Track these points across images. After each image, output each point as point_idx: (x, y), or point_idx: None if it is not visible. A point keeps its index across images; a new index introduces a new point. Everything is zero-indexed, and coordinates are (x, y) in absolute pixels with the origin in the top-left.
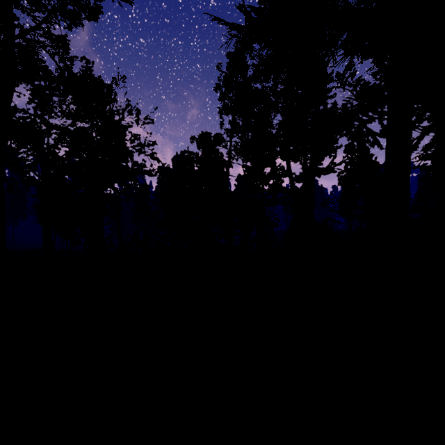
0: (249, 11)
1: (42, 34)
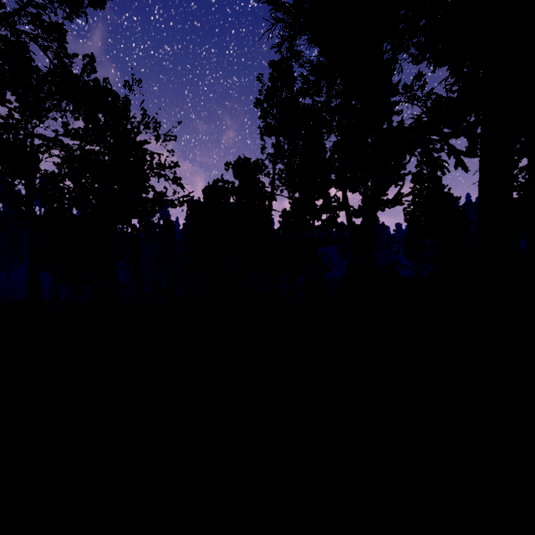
0: None
1: (30, 21)
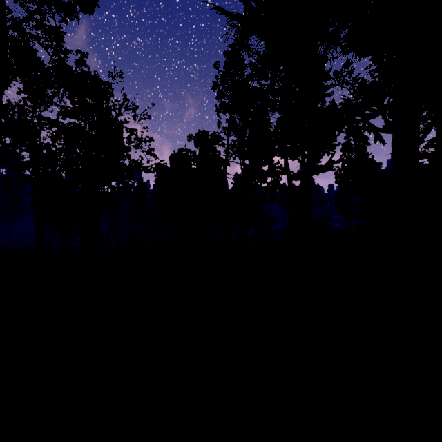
0: (250, 0)
1: (35, 25)
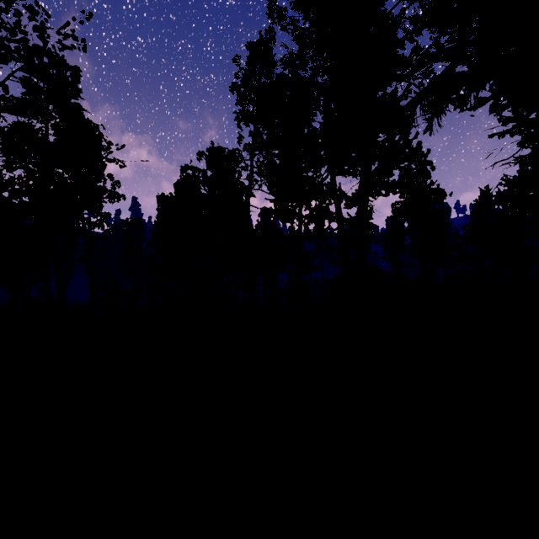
0: None
1: None
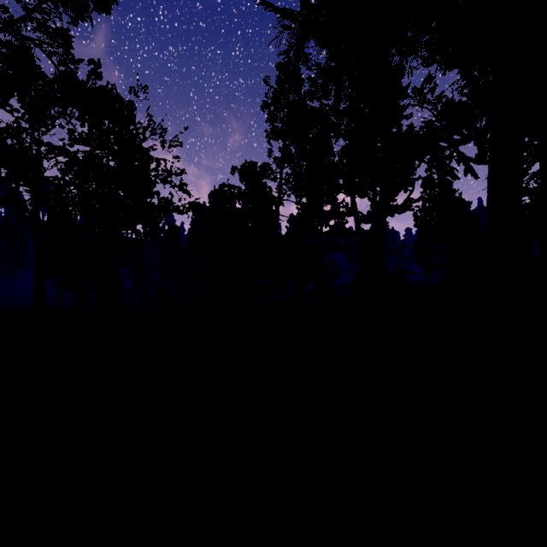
0: None
1: (36, 27)
